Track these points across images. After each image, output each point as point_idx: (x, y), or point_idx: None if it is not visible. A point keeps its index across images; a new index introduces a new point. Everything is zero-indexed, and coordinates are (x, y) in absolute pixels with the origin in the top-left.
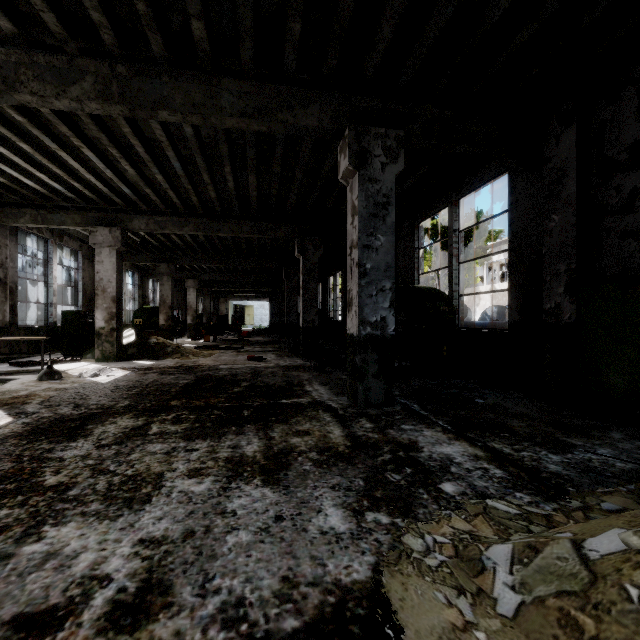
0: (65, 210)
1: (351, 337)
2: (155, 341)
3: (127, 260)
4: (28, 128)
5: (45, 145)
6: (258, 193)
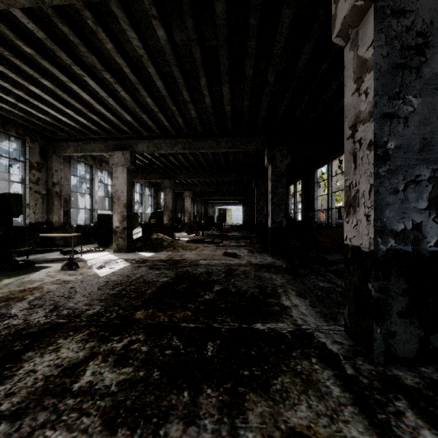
0: (94, 141)
1: (354, 251)
2: (155, 237)
3: (143, 178)
4: (39, 61)
5: (62, 81)
6: (232, 108)
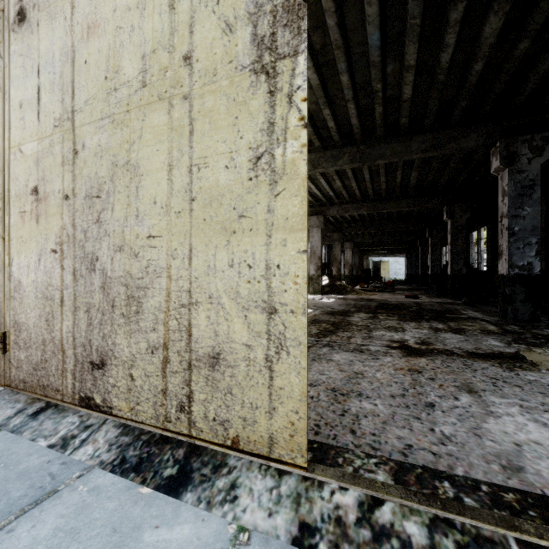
0: None
1: (501, 276)
2: (339, 284)
3: None
4: None
5: None
6: (416, 180)
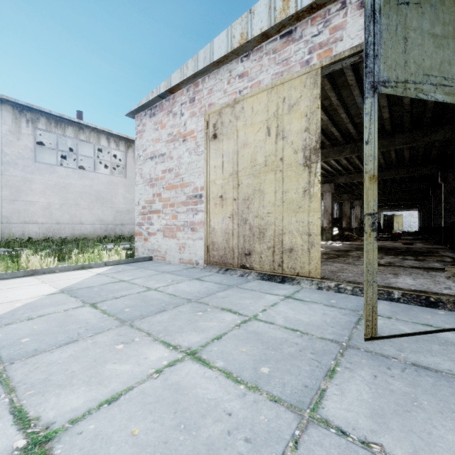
0: None
1: None
2: (347, 233)
3: None
4: None
5: None
6: (409, 155)
